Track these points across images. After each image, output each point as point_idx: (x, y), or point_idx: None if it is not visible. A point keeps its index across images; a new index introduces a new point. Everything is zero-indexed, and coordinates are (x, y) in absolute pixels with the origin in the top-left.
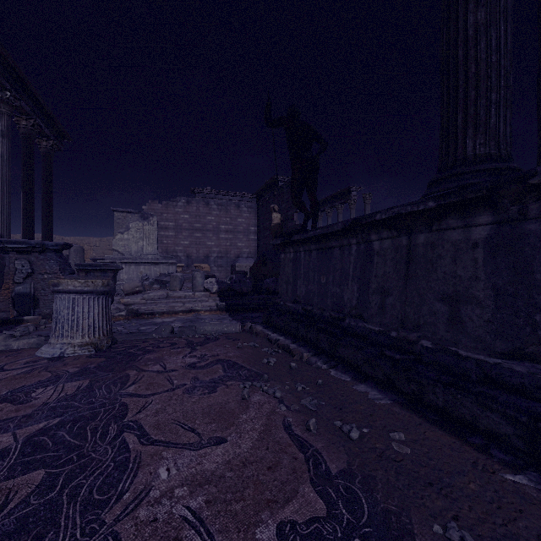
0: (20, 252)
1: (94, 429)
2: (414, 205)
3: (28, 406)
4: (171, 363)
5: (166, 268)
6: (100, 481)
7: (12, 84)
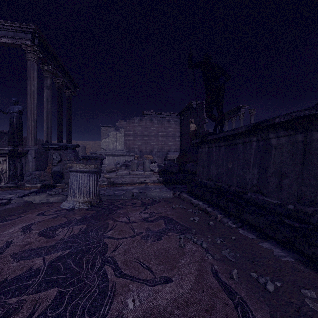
0: (55, 149)
1: (87, 261)
2: (312, 109)
3: (53, 239)
4: (132, 216)
5: (128, 157)
6: (89, 303)
7: (52, 62)
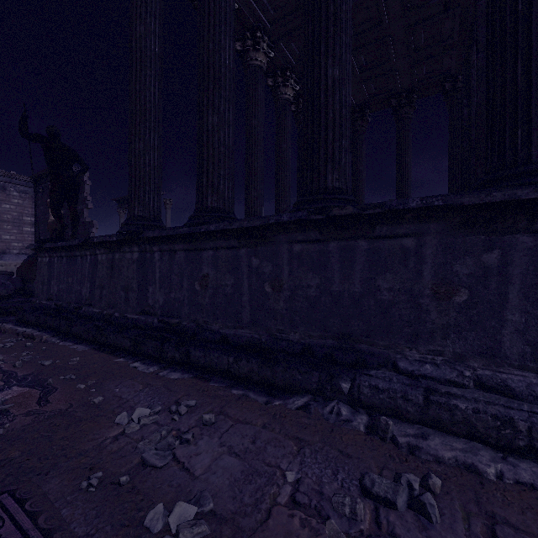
0: None
1: None
2: (109, 237)
3: None
4: None
5: None
6: None
7: None
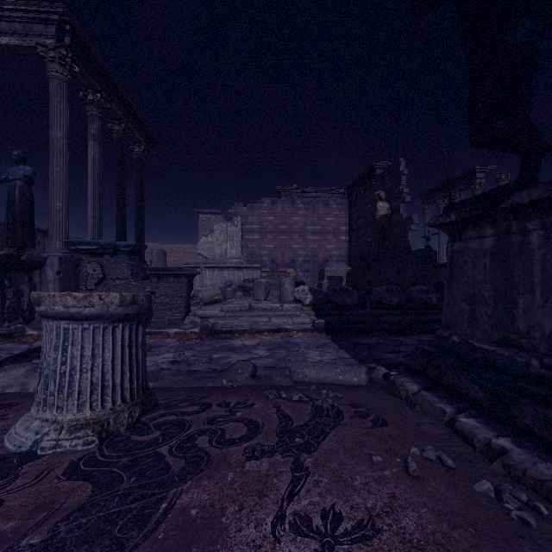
0: (93, 254)
1: None
2: None
3: None
4: None
5: (250, 273)
6: None
7: (102, 86)
